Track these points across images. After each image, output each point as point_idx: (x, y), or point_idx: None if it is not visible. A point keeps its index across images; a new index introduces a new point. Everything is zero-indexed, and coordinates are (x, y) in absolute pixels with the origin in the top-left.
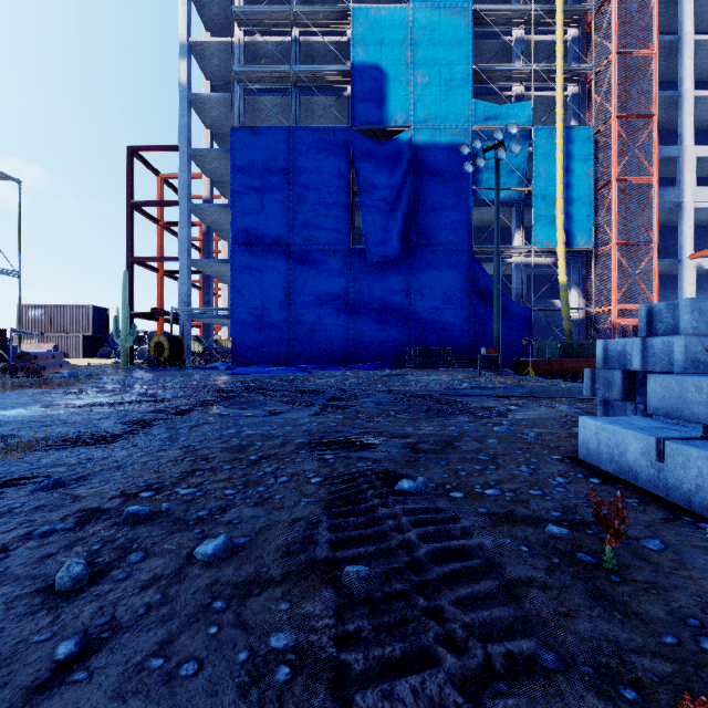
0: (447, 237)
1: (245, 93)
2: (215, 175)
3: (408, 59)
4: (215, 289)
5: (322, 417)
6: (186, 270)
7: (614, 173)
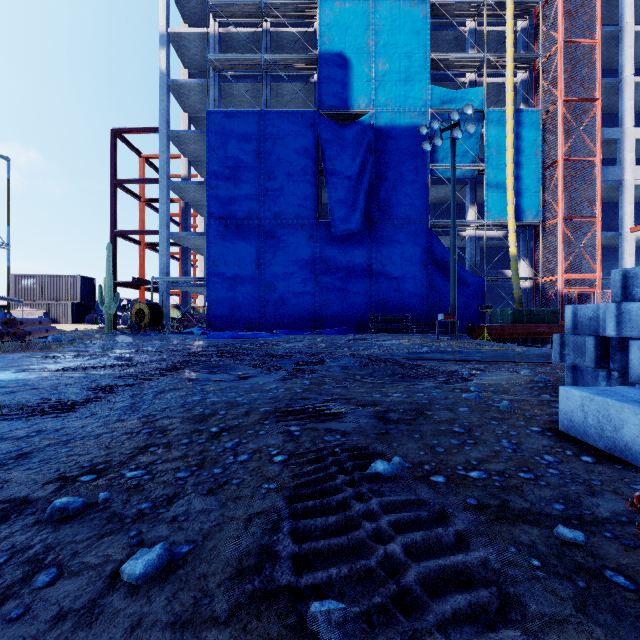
0: (406, 212)
1: (219, 79)
2: (192, 155)
3: (370, 47)
4: (193, 260)
5: (289, 382)
6: (165, 243)
7: (561, 152)
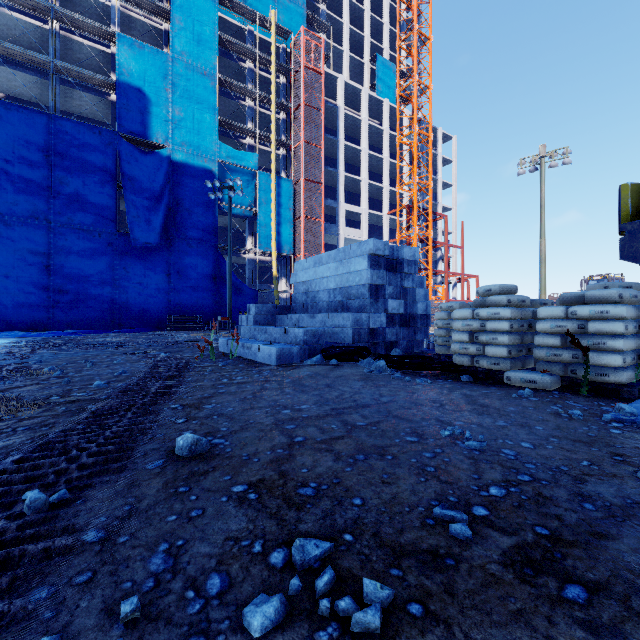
0: (199, 235)
1: None
2: None
3: (168, 94)
4: None
5: (122, 349)
6: None
7: (303, 212)
